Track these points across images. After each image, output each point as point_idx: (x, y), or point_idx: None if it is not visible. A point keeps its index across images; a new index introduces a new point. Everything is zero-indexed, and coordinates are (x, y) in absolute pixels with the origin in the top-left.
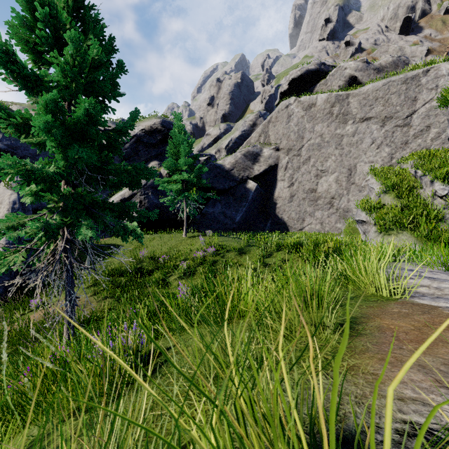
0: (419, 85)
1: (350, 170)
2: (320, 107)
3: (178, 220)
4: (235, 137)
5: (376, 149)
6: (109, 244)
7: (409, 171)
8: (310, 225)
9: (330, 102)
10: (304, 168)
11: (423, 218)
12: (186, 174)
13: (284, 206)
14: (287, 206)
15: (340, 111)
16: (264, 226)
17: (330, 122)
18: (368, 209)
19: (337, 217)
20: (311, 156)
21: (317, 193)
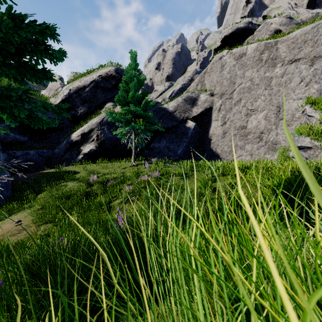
0: None
1: (279, 107)
2: (250, 56)
3: (130, 152)
4: (176, 89)
5: (305, 87)
6: (69, 171)
7: None
8: (241, 157)
9: (260, 50)
10: (236, 108)
11: None
12: (133, 106)
13: (218, 141)
14: (221, 141)
15: (269, 57)
16: (200, 159)
17: (260, 67)
18: (314, 134)
19: (266, 149)
20: (241, 98)
21: (247, 130)
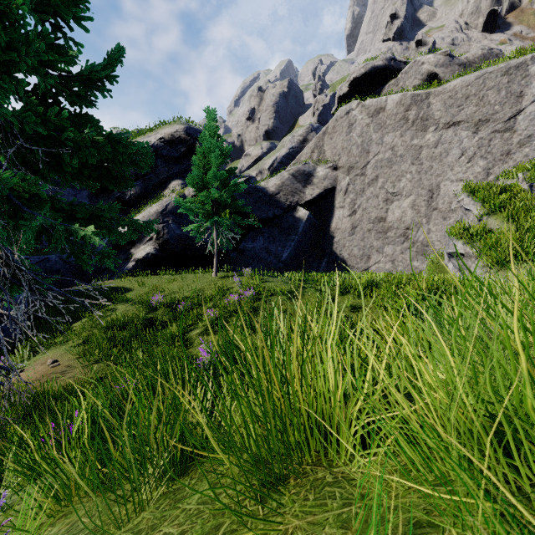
0: (526, 76)
1: (431, 192)
2: (392, 112)
3: (208, 257)
4: (281, 156)
5: (466, 163)
6: (115, 287)
7: (519, 186)
8: (378, 264)
9: (405, 104)
10: (370, 190)
11: None
12: (216, 192)
13: (344, 240)
14: (348, 240)
15: (418, 116)
16: (317, 266)
17: (405, 130)
18: (467, 237)
19: (414, 253)
20: (379, 175)
21: (387, 223)
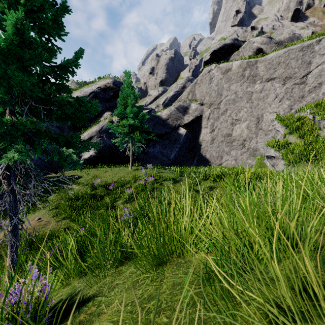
0: (313, 52)
1: (258, 119)
2: (235, 71)
3: (126, 157)
4: (170, 96)
5: (278, 102)
6: (72, 175)
7: (307, 117)
8: (227, 161)
9: (243, 67)
10: (222, 117)
11: (324, 153)
12: (131, 120)
13: (207, 147)
14: (209, 147)
15: (250, 74)
16: (191, 162)
17: (243, 82)
18: (277, 147)
19: (248, 155)
20: (227, 108)
21: (232, 137)
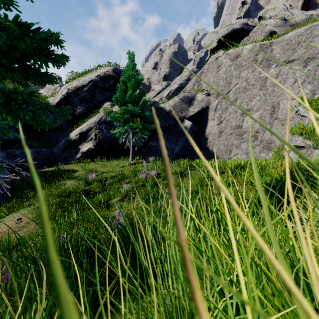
0: None
1: (273, 107)
2: (246, 56)
3: (128, 151)
4: (173, 89)
5: (298, 87)
6: (68, 169)
7: None
8: (236, 155)
9: (255, 51)
10: (231, 108)
11: None
12: (131, 106)
13: (214, 140)
14: (217, 140)
15: (264, 58)
16: (197, 157)
17: (255, 68)
18: (306, 134)
19: (261, 148)
20: (237, 97)
21: (242, 129)
